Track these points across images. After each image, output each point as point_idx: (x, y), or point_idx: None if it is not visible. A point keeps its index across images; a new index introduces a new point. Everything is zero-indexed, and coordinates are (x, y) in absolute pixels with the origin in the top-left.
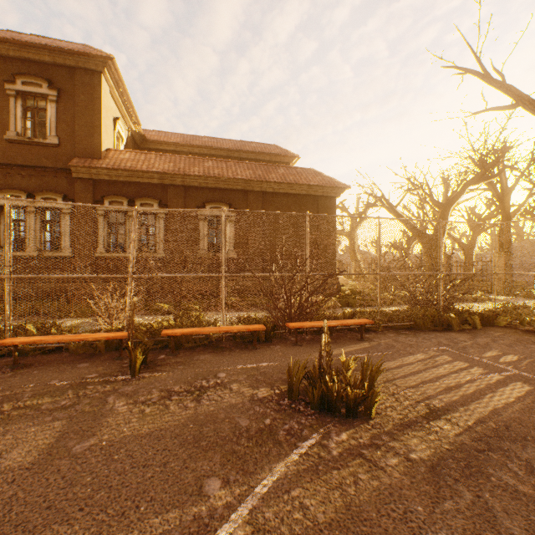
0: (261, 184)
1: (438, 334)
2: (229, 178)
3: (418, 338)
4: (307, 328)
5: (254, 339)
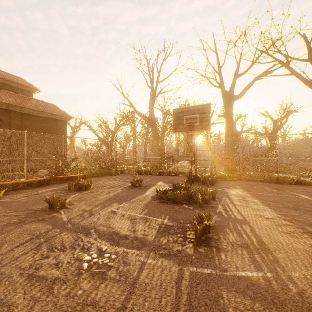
0: (21, 108)
1: (108, 176)
2: None
3: (102, 178)
4: (63, 179)
5: (44, 183)
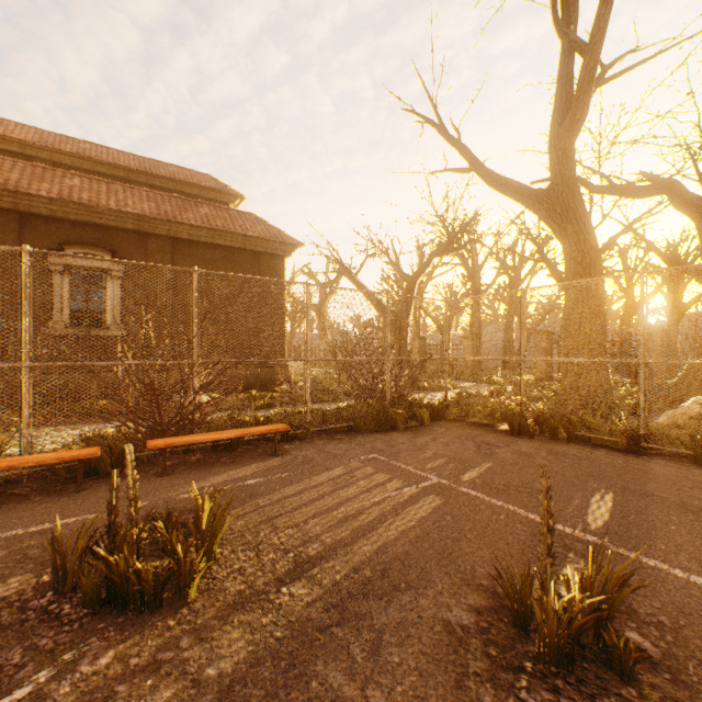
0: (168, 225)
1: (378, 436)
2: (110, 209)
3: (351, 445)
4: (195, 445)
5: (78, 474)
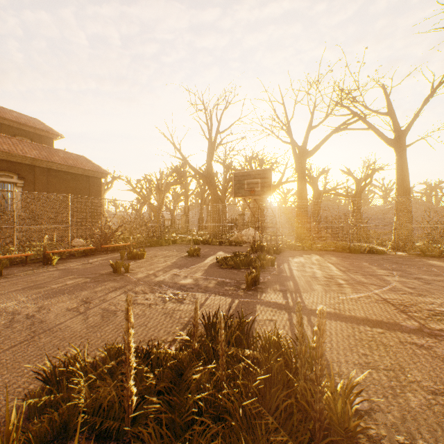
0: (48, 163)
1: (158, 247)
2: (20, 155)
3: (152, 248)
4: (108, 249)
5: (90, 253)
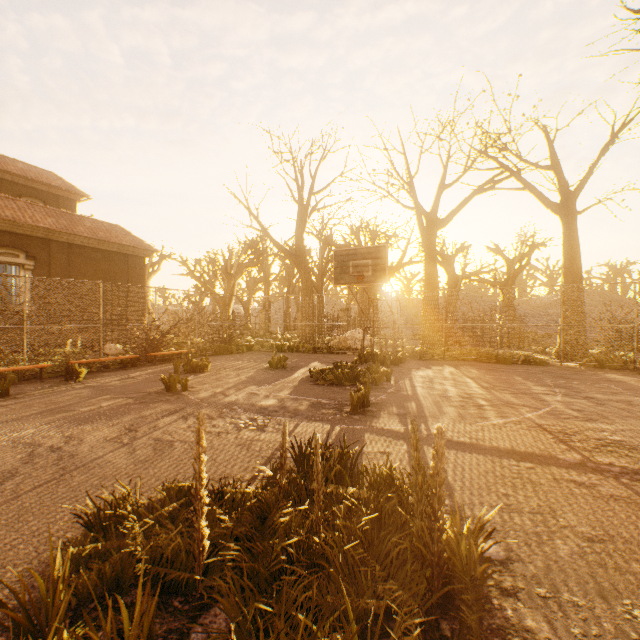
0: (69, 236)
1: (227, 355)
2: (29, 224)
3: (218, 357)
4: (156, 358)
5: (131, 364)
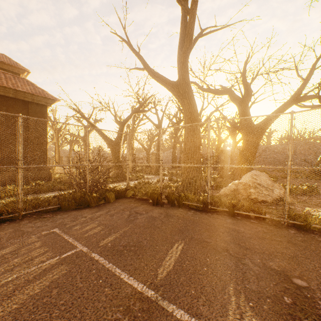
0: None
1: (74, 213)
2: None
3: (47, 222)
4: None
5: None
